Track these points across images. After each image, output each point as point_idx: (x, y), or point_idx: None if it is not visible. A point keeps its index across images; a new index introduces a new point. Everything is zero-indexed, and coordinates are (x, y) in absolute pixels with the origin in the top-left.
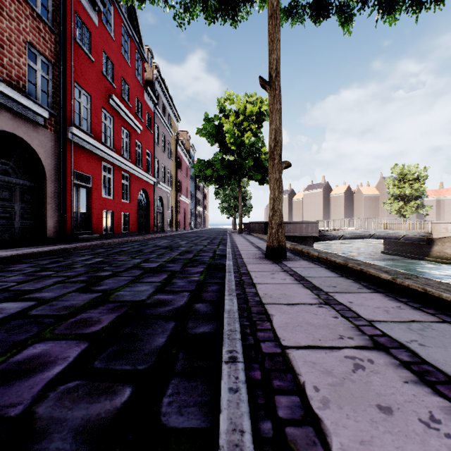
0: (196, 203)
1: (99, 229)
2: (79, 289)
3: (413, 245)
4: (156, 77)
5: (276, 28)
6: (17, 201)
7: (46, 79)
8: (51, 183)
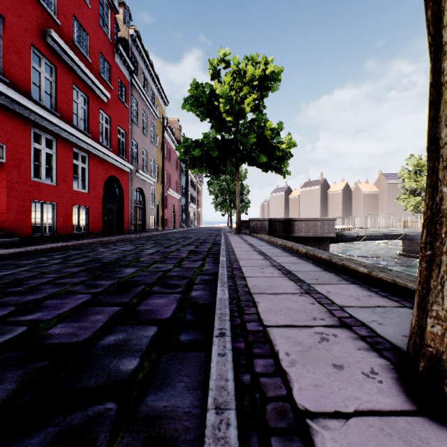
0: (189, 199)
1: (23, 229)
2: None
3: None
4: (132, 38)
5: None
6: None
7: None
8: None
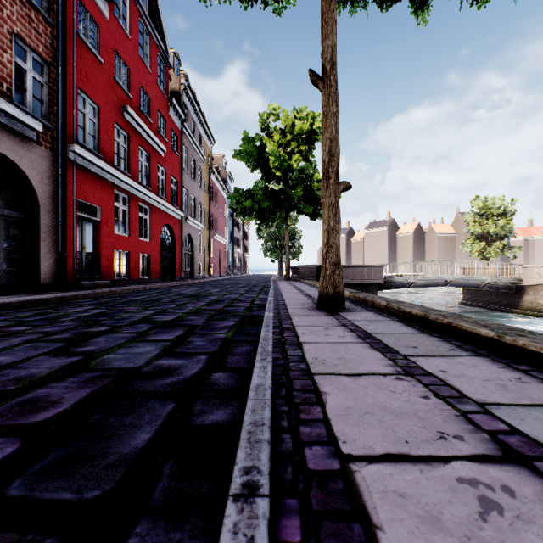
0: (235, 243)
1: (109, 274)
2: (53, 350)
3: (499, 294)
4: (183, 87)
5: (331, 5)
6: (1, 237)
7: (40, 82)
8: (46, 215)
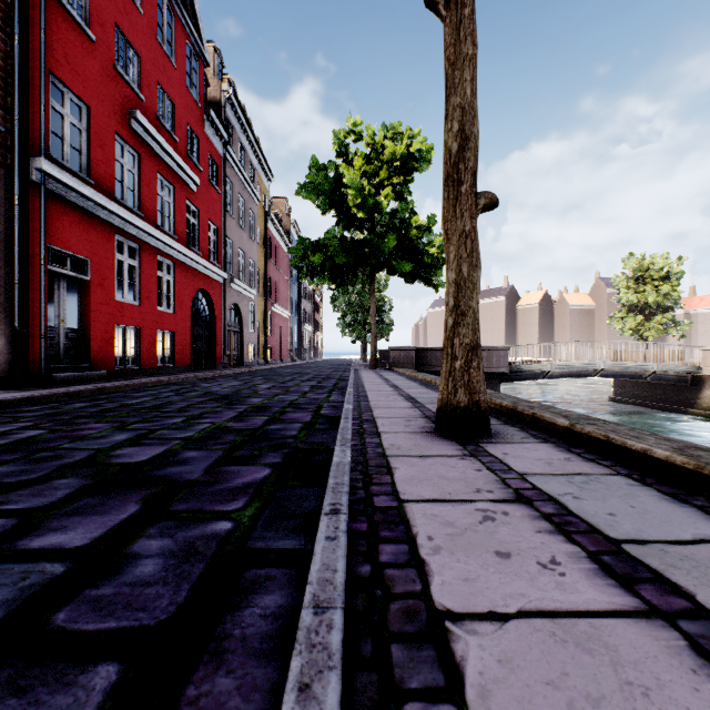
0: (302, 318)
1: (106, 360)
2: None
3: (666, 388)
4: (227, 96)
5: None
6: None
7: None
8: None
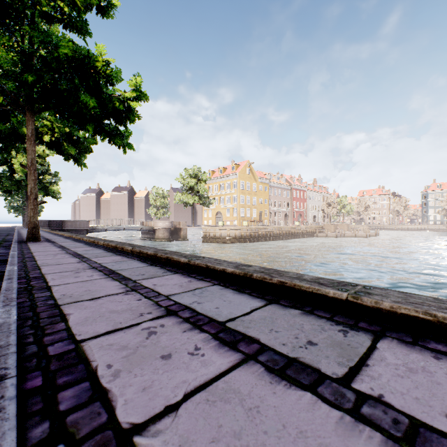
0: None
1: None
2: None
3: (150, 233)
4: None
5: None
6: None
7: None
8: None
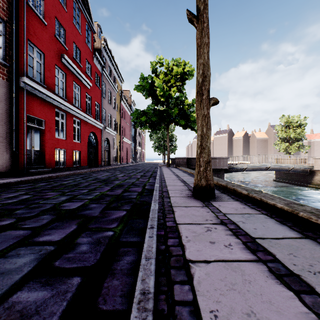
0: (136, 143)
1: (51, 164)
2: None
3: (298, 175)
4: (103, 46)
5: None
6: None
7: None
8: (3, 125)
